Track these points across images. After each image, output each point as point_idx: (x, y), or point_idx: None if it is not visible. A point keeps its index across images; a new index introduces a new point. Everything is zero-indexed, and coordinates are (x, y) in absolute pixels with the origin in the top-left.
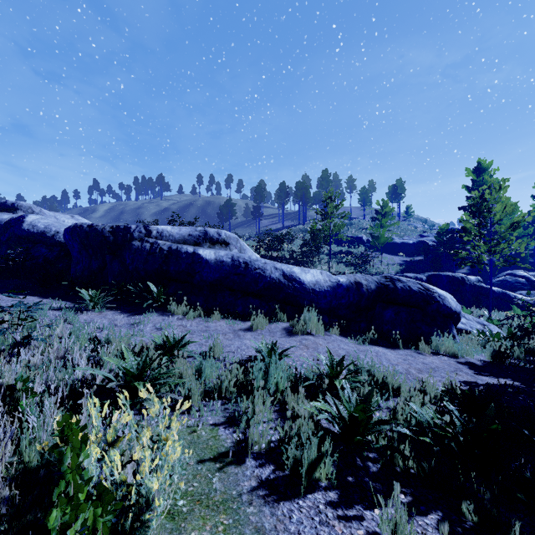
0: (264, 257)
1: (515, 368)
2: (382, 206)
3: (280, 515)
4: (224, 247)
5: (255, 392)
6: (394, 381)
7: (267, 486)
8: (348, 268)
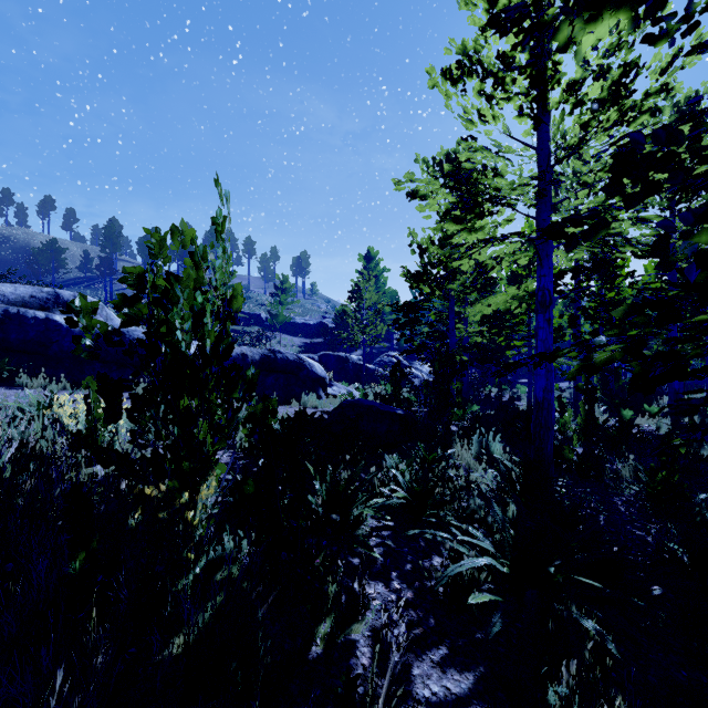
0: None
1: None
2: (282, 280)
3: None
4: None
5: None
6: None
7: None
8: None
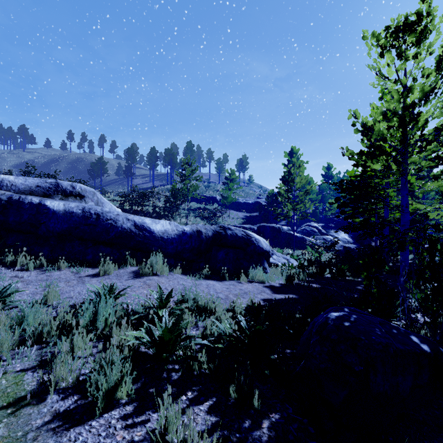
0: (128, 211)
1: (298, 286)
2: (230, 173)
3: (65, 441)
4: (79, 200)
5: (74, 331)
6: (212, 305)
7: (63, 417)
8: (203, 221)
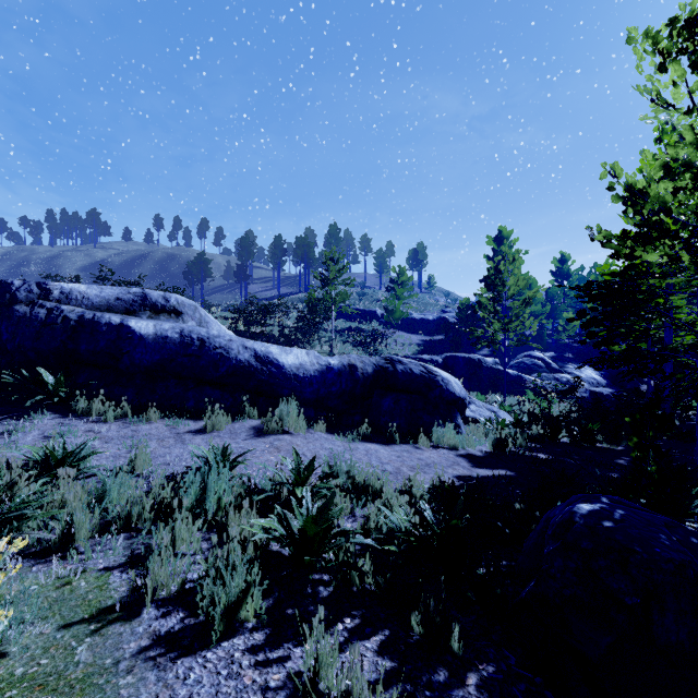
0: (243, 334)
1: (515, 457)
2: (398, 273)
3: (171, 678)
4: (174, 318)
5: (176, 515)
6: (376, 483)
7: (166, 642)
8: (355, 349)
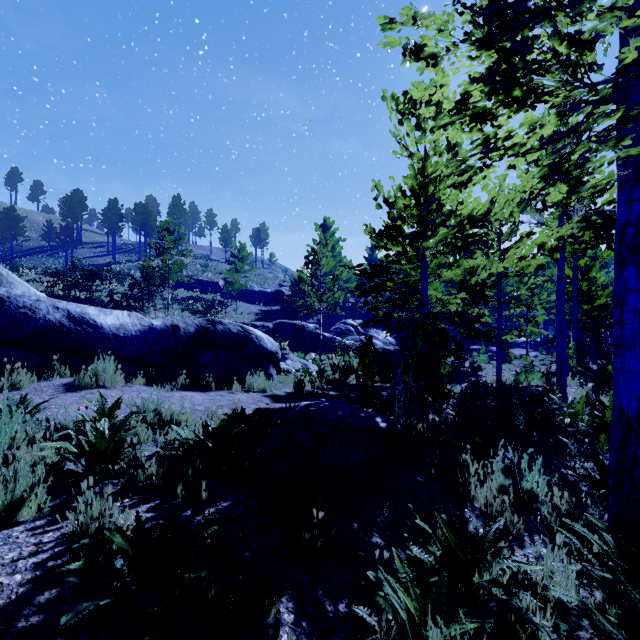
0: (62, 299)
1: (310, 394)
2: (239, 249)
3: None
4: None
5: None
6: (180, 417)
7: None
8: (194, 316)
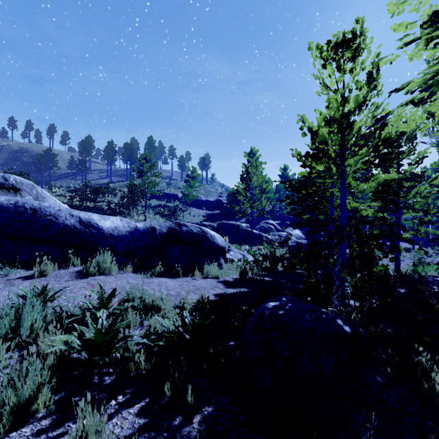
0: (78, 207)
1: (251, 280)
2: (192, 171)
3: None
4: (12, 193)
5: None
6: (160, 303)
7: None
8: (162, 218)
